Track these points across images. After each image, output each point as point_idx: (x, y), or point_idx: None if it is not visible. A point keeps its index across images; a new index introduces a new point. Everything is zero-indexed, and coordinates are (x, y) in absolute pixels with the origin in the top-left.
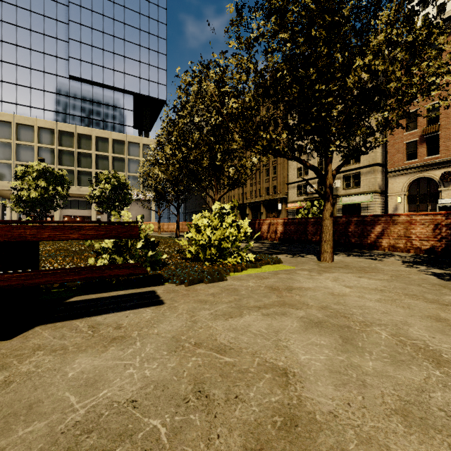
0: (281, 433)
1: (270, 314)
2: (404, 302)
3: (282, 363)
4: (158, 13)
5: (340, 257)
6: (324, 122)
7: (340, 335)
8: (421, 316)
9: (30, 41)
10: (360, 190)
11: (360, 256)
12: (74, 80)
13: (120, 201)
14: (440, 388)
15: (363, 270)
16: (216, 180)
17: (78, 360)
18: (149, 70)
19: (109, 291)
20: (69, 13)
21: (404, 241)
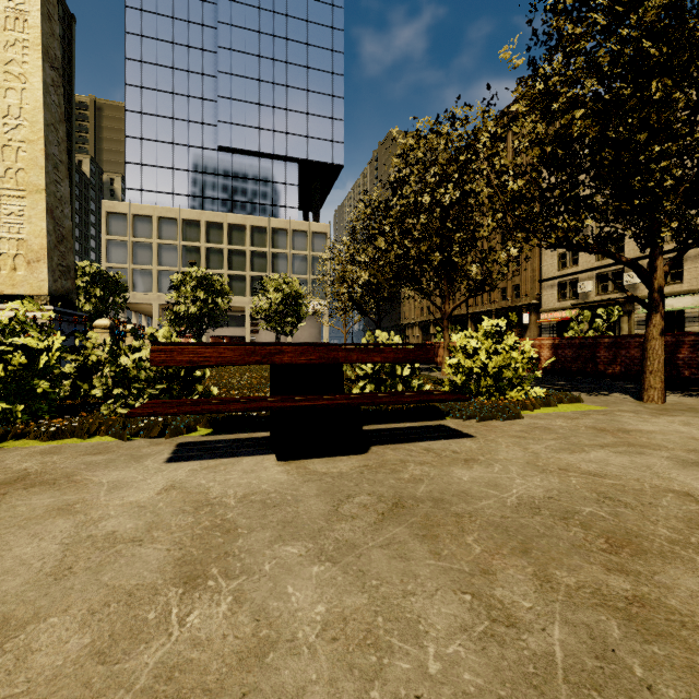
0: None
1: (623, 452)
2: None
3: (678, 488)
4: (332, 39)
5: (673, 397)
6: (651, 195)
7: None
8: None
9: (172, 108)
10: (683, 287)
11: None
12: (223, 152)
13: (293, 316)
14: None
15: None
16: (447, 282)
17: (456, 471)
18: (320, 123)
19: (392, 423)
20: (217, 62)
21: None
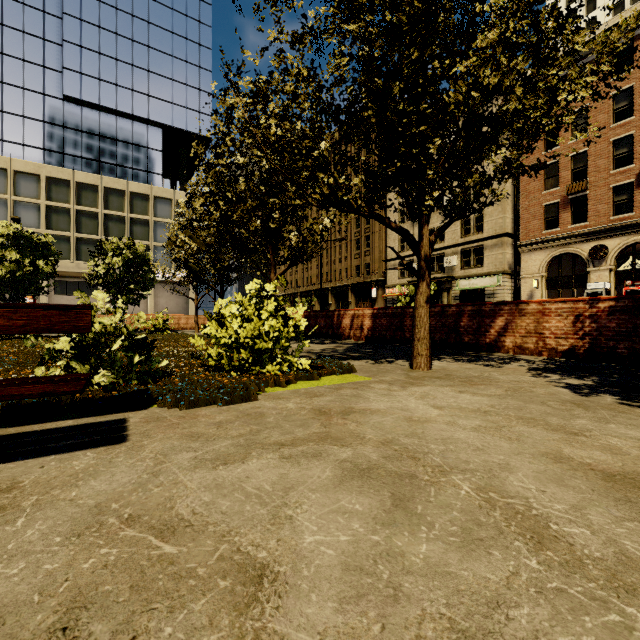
0: None
1: (294, 456)
2: (513, 431)
3: (266, 553)
4: (199, 10)
5: (443, 363)
6: (417, 162)
7: (392, 493)
8: (533, 453)
9: (1, 41)
10: (484, 270)
11: (472, 362)
12: (71, 103)
13: (138, 283)
14: (530, 597)
15: (470, 382)
16: (273, 251)
17: None
18: (186, 92)
19: (48, 421)
20: (63, 2)
21: (534, 339)
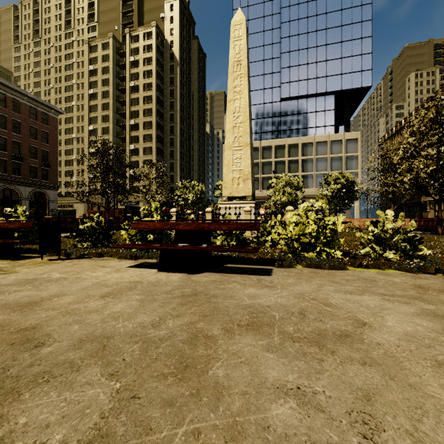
0: None
1: None
2: None
3: None
4: None
5: None
6: None
7: None
8: None
9: (255, 84)
10: None
11: None
12: (284, 101)
13: (347, 199)
14: None
15: None
16: None
17: None
18: (351, 61)
19: None
20: (281, 48)
21: None
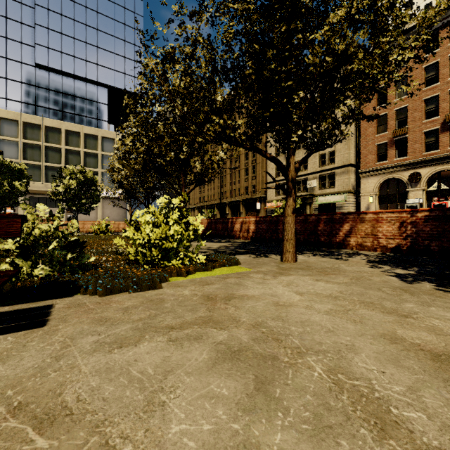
0: None
1: (180, 339)
2: (357, 314)
3: (132, 447)
4: (134, 4)
5: (305, 257)
6: (285, 109)
7: (255, 375)
8: (373, 334)
9: None
10: (335, 190)
11: (326, 256)
12: (41, 69)
13: (88, 199)
14: None
15: (324, 272)
16: (184, 175)
17: None
18: (125, 62)
19: None
20: None
21: (371, 239)
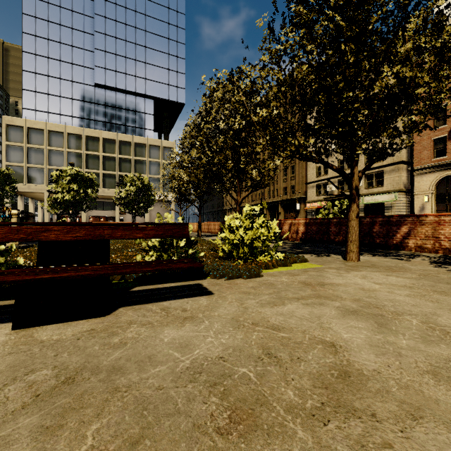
0: (339, 380)
1: (309, 304)
2: (432, 297)
3: (329, 338)
4: (177, 19)
5: (366, 257)
6: (350, 126)
7: (374, 321)
8: (449, 308)
9: (60, 53)
10: (383, 189)
11: (386, 256)
12: (99, 88)
13: (144, 203)
14: None
15: (391, 269)
16: (239, 181)
17: (166, 331)
18: (169, 74)
19: (162, 283)
20: (95, 25)
21: (432, 241)
